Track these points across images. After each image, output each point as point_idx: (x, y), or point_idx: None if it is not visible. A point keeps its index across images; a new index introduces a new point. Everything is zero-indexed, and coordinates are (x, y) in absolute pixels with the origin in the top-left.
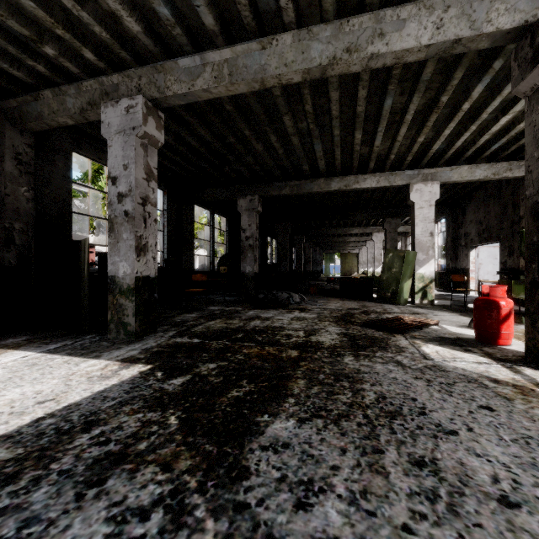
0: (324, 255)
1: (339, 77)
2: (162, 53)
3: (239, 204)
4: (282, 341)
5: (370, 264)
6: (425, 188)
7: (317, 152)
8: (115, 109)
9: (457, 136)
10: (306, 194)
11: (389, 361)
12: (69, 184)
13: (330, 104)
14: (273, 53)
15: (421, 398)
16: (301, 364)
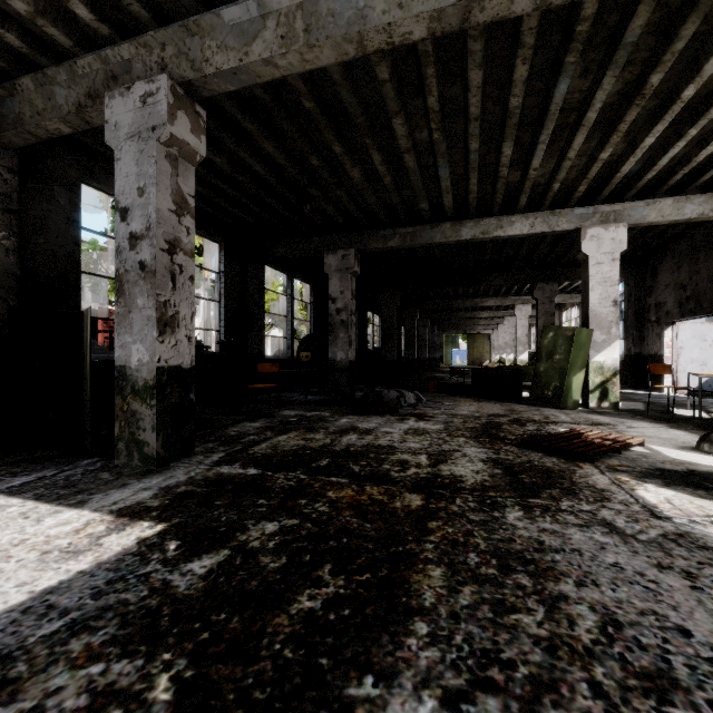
0: (444, 337)
1: (485, 45)
2: (196, 3)
3: (327, 262)
4: (393, 474)
5: (510, 348)
6: (605, 233)
7: (443, 181)
8: (126, 100)
9: (663, 148)
10: (422, 249)
11: (591, 522)
12: (76, 231)
13: (468, 93)
14: None
15: (699, 629)
16: (431, 526)
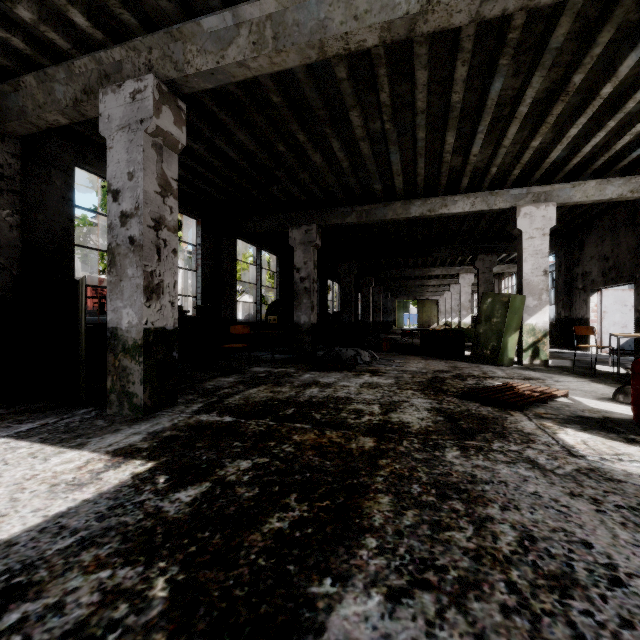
0: (397, 302)
1: (430, 49)
2: (179, 13)
3: (292, 236)
4: (350, 421)
5: (455, 312)
6: (537, 211)
7: (394, 165)
8: (117, 96)
9: (586, 137)
10: (376, 225)
11: (517, 460)
12: (70, 209)
13: (415, 90)
14: (337, 0)
15: (599, 542)
16: (381, 463)
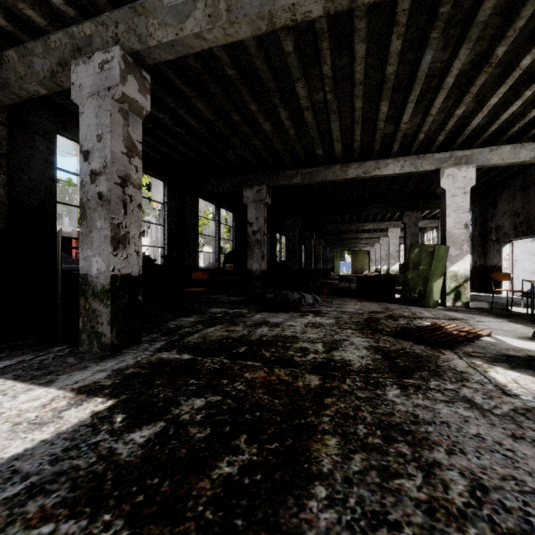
0: (334, 253)
1: (368, 24)
2: None
3: (245, 195)
4: (296, 359)
5: (384, 261)
6: (459, 173)
7: (334, 132)
8: (88, 67)
9: (504, 106)
10: (318, 186)
11: (455, 399)
12: (52, 170)
13: (354, 63)
14: None
15: None
16: (327, 401)
